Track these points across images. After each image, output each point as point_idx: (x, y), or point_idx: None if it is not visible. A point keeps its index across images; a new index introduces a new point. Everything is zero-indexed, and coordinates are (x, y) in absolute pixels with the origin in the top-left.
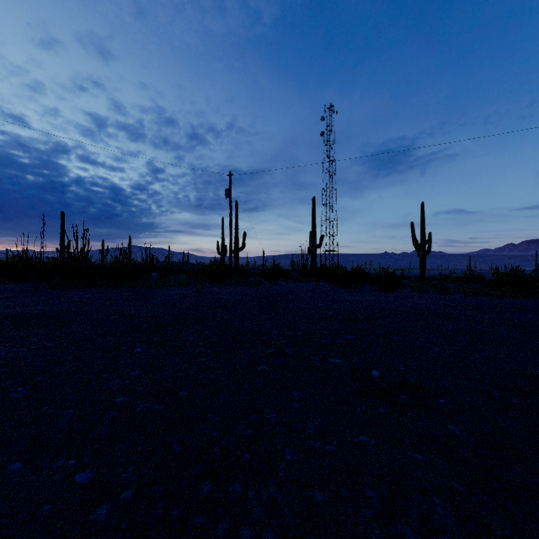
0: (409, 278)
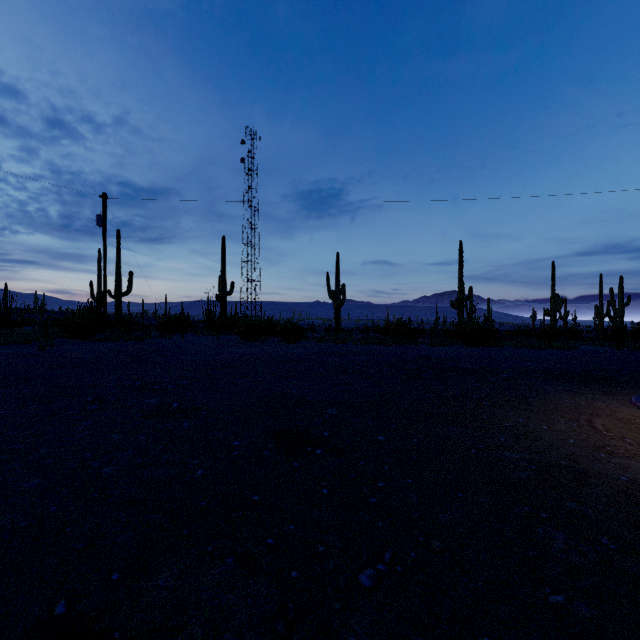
0: (310, 329)
